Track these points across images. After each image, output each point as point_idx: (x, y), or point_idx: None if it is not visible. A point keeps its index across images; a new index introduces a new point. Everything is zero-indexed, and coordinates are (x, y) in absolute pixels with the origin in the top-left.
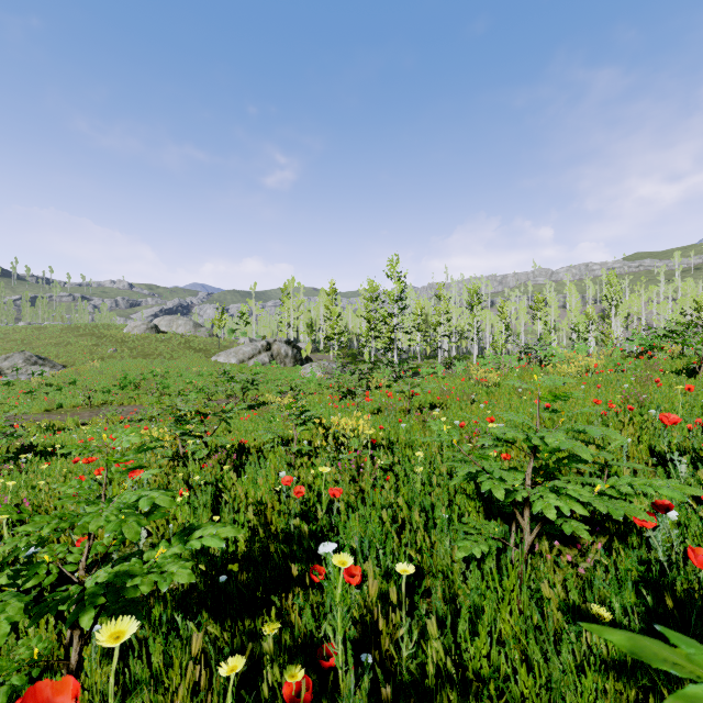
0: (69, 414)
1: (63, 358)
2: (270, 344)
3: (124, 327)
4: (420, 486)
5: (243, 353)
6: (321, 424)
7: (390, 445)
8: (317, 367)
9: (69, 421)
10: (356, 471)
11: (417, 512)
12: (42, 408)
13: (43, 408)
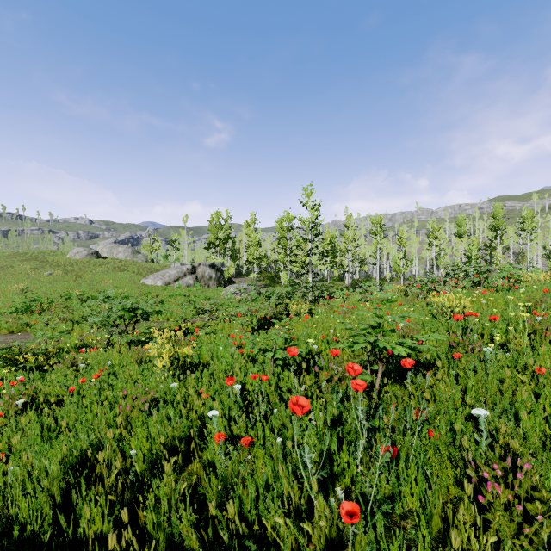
0: None
1: None
2: (195, 267)
3: (68, 253)
4: None
5: (169, 275)
6: None
7: None
8: (236, 289)
9: None
10: None
11: None
12: None
13: None
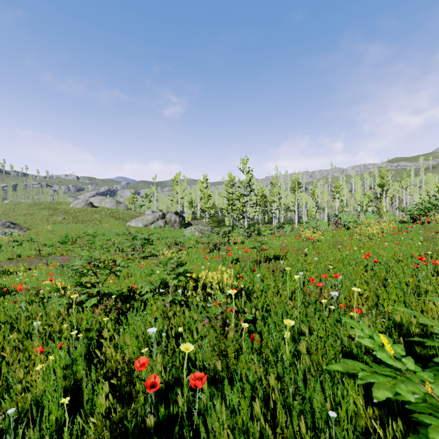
0: (24, 262)
1: (28, 223)
2: (165, 214)
3: (71, 204)
4: (289, 355)
5: (147, 220)
6: (192, 277)
7: (248, 292)
8: (195, 229)
9: (21, 267)
10: (221, 328)
11: (302, 419)
12: (6, 257)
13: (6, 257)
